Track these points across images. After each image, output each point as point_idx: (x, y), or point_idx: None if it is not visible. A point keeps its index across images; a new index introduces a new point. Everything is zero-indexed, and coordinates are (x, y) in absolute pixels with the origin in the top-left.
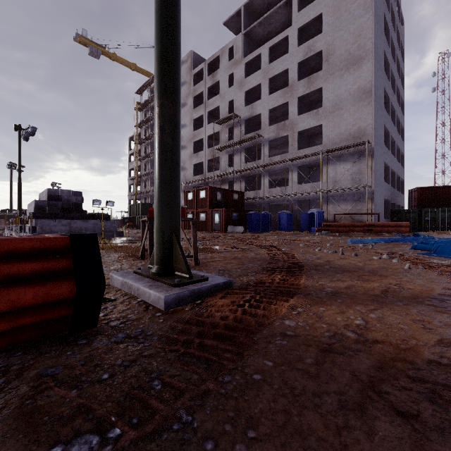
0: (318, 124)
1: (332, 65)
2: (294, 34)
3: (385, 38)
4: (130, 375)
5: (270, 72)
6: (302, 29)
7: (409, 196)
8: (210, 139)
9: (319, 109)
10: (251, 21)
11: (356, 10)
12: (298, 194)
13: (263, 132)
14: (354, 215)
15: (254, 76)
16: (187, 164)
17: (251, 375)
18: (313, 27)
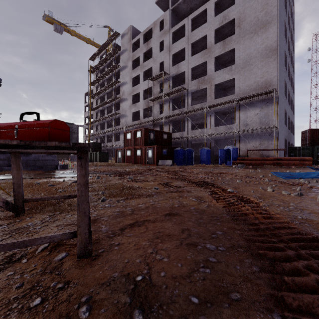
0: (232, 78)
1: (244, 30)
2: (212, 7)
3: (285, 9)
4: None
5: (193, 38)
6: (218, 3)
7: (302, 136)
8: (145, 93)
9: (232, 66)
10: (177, 0)
11: None
12: (215, 134)
13: (187, 85)
14: (262, 151)
15: (179, 42)
16: (127, 112)
17: None
18: (226, 2)
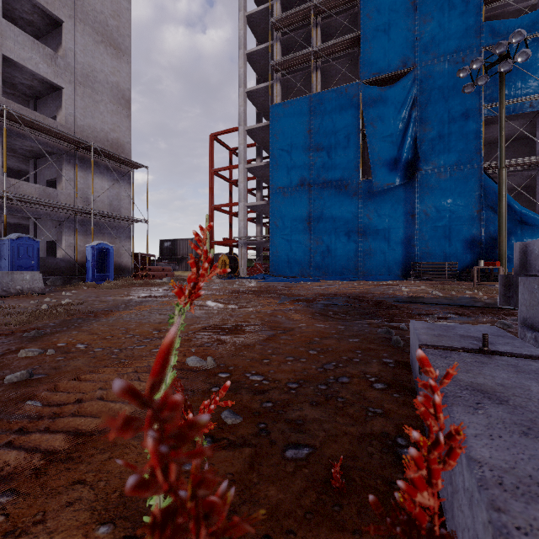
0: (58, 82)
1: (83, 9)
2: None
3: None
4: None
5: None
6: None
7: None
8: None
9: (59, 56)
10: None
11: None
12: (11, 200)
13: None
14: (114, 256)
15: None
16: None
17: None
18: None
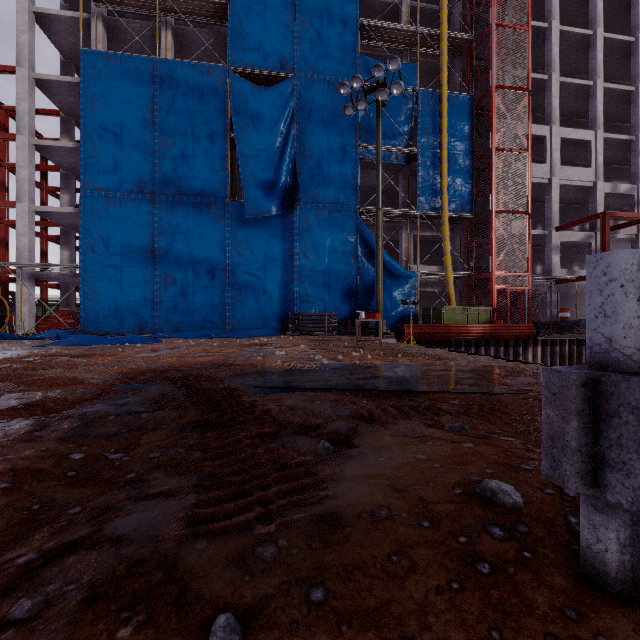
0: None
1: None
2: None
3: None
4: None
5: None
6: None
7: None
8: None
9: None
10: None
11: None
12: None
13: None
14: None
15: None
16: None
17: None
18: None
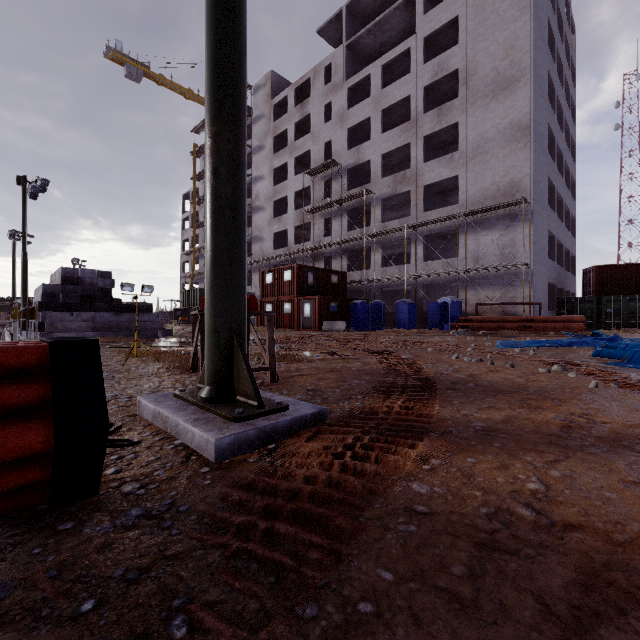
0: (453, 175)
1: (474, 91)
2: (419, 46)
3: (549, 51)
4: (134, 602)
5: (384, 101)
6: (430, 39)
7: (583, 278)
8: (298, 196)
9: (454, 153)
10: (356, 28)
11: (508, 10)
12: (424, 276)
13: (374, 186)
14: (505, 306)
15: (360, 106)
16: (265, 233)
17: (355, 604)
18: (445, 36)
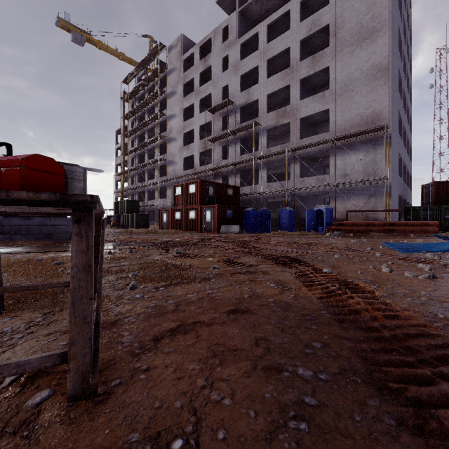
0: (325, 108)
1: (341, 41)
2: (297, 8)
3: (399, 12)
4: None
5: (269, 53)
6: (305, 3)
7: (423, 192)
8: (202, 130)
9: (325, 92)
10: None
11: None
12: (301, 189)
13: (261, 119)
14: (368, 213)
15: (250, 58)
16: (176, 158)
17: None
18: (317, 1)
